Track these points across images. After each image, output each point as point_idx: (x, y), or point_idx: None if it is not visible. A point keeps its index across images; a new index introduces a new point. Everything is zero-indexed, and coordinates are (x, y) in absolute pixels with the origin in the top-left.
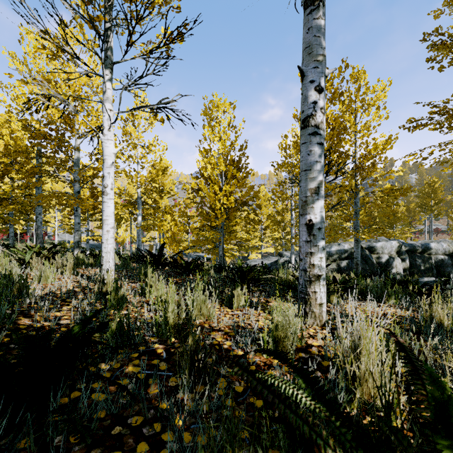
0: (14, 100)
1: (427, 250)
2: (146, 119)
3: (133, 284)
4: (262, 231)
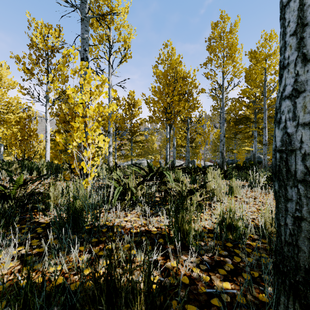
0: None
1: (160, 163)
2: None
3: None
4: None
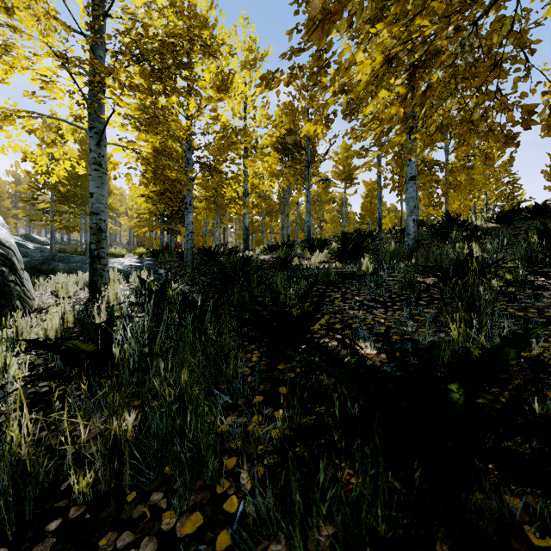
0: None
1: None
2: None
3: None
4: None
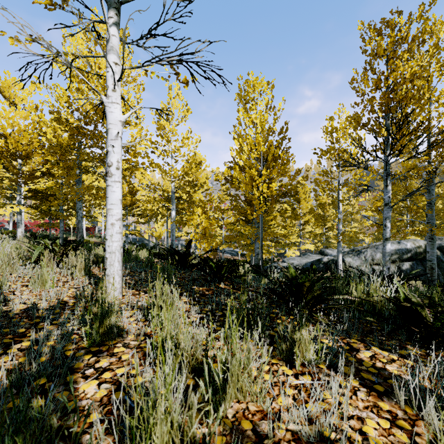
0: (58, 100)
1: None
2: (164, 79)
3: (146, 294)
4: (300, 226)
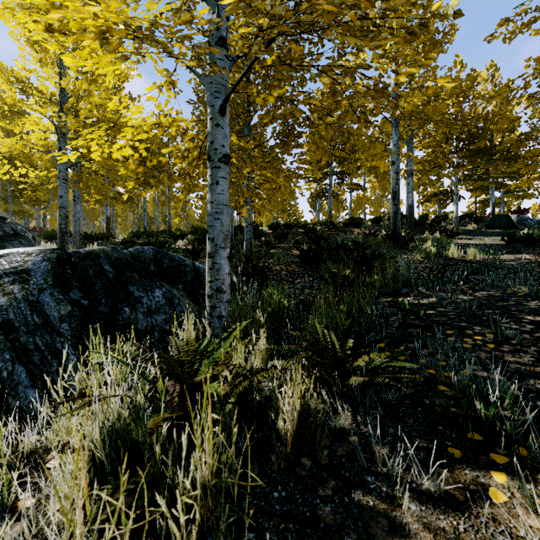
0: None
1: None
2: None
3: None
4: None
